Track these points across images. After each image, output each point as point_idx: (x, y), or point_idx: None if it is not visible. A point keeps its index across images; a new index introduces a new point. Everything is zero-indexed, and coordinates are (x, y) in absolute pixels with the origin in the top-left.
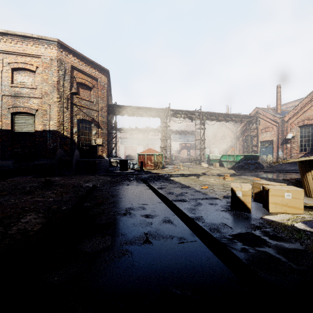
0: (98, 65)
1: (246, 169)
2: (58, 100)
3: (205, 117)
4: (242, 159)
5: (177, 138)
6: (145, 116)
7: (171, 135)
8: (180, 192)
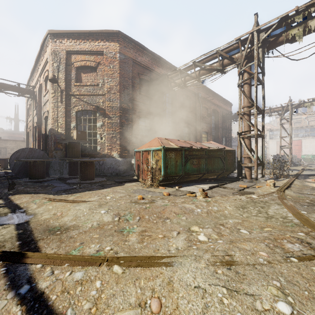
0: (99, 32)
1: None
2: (53, 96)
3: None
4: None
5: None
6: (203, 76)
7: None
8: None
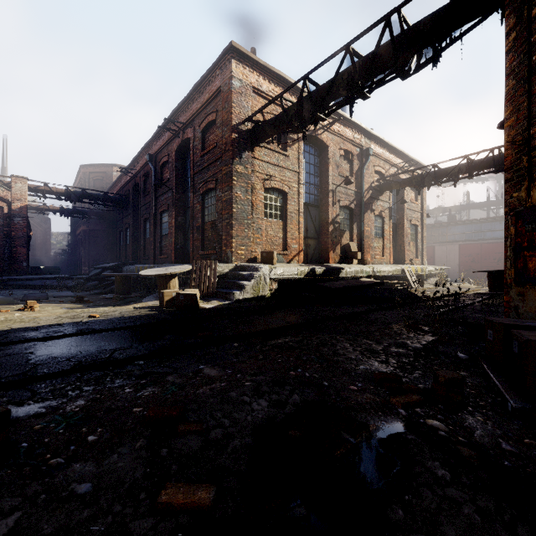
0: None
1: None
2: None
3: None
4: None
5: None
6: None
7: None
8: (126, 321)
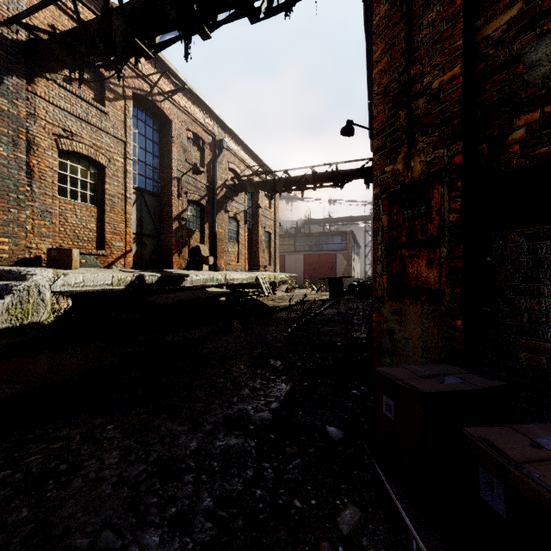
0: None
1: None
2: None
3: None
4: None
5: None
6: None
7: None
8: None
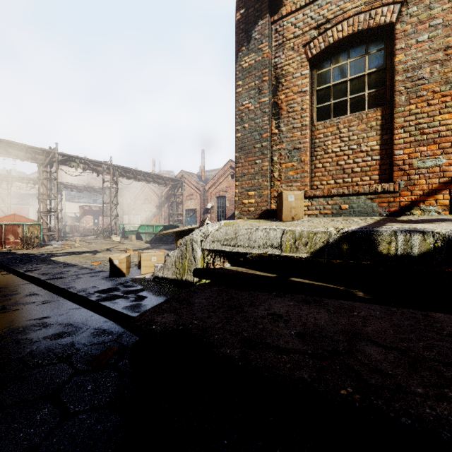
0: None
1: (165, 242)
2: None
3: (118, 173)
4: (162, 230)
5: (76, 196)
6: (1, 154)
7: (64, 191)
8: (60, 271)
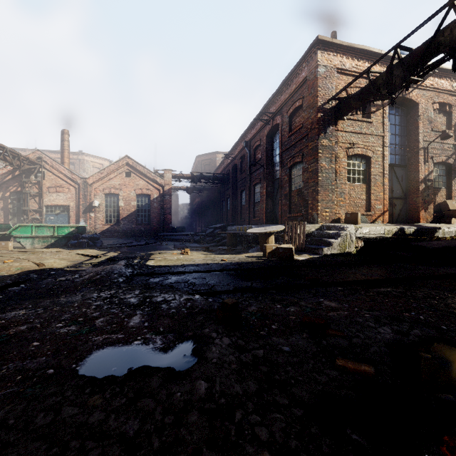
0: None
1: (95, 247)
2: None
3: None
4: (73, 233)
5: None
6: None
7: None
8: (246, 265)
